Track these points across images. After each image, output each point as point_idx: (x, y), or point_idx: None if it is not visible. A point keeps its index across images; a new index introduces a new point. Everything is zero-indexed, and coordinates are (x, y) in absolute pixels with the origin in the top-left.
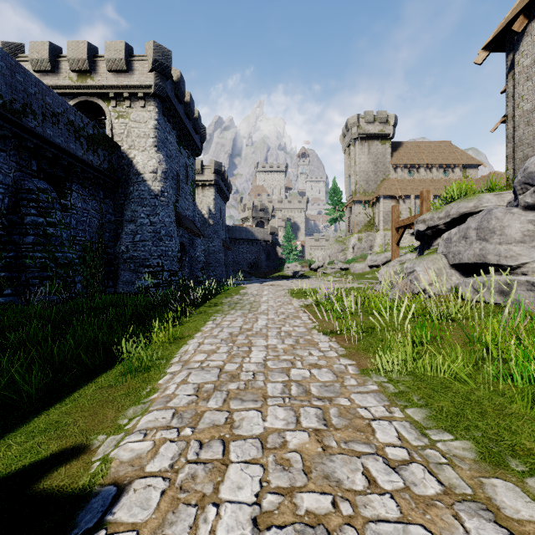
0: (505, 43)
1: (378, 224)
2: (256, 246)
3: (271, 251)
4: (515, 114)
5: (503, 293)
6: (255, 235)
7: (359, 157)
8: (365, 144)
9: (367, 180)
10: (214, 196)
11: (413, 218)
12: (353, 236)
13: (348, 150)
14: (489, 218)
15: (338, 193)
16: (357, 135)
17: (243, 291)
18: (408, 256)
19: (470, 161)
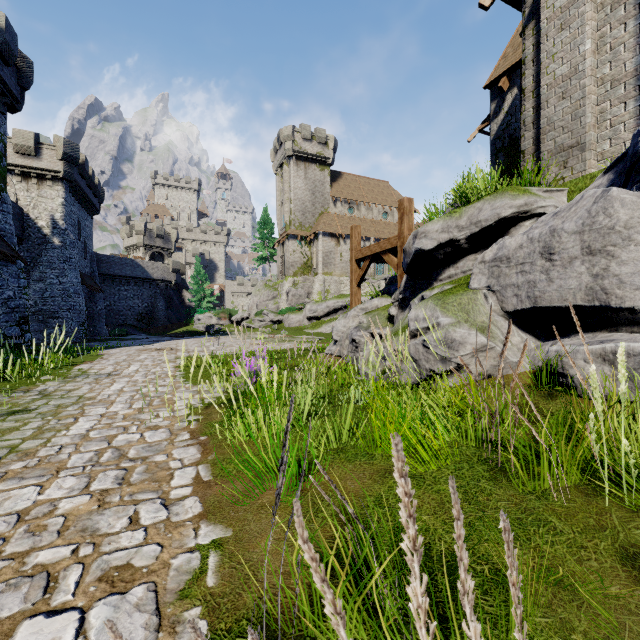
0: None
1: (316, 266)
2: (149, 288)
3: (174, 296)
4: (541, 82)
5: None
6: (148, 272)
7: (294, 180)
8: (302, 165)
9: (304, 211)
10: (63, 198)
11: (386, 243)
12: (287, 280)
13: (280, 170)
14: (609, 208)
15: (269, 225)
16: (292, 151)
17: (83, 367)
18: (375, 301)
19: None
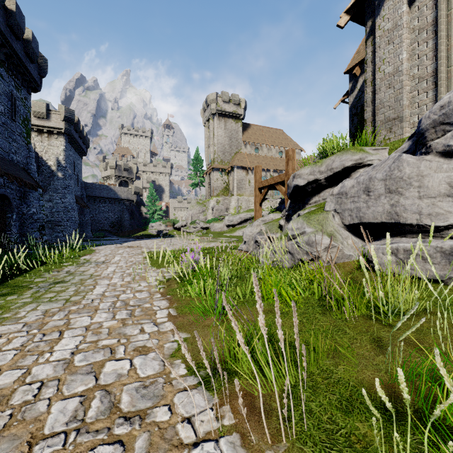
0: (362, 13)
1: (232, 190)
2: (119, 205)
3: (135, 210)
4: (376, 77)
5: (449, 266)
6: (118, 194)
7: (217, 130)
8: (222, 120)
9: (224, 152)
10: (64, 146)
11: (278, 178)
12: (212, 199)
13: (207, 123)
14: (400, 166)
15: (199, 161)
16: (215, 110)
17: (86, 257)
18: (271, 216)
19: (296, 147)
